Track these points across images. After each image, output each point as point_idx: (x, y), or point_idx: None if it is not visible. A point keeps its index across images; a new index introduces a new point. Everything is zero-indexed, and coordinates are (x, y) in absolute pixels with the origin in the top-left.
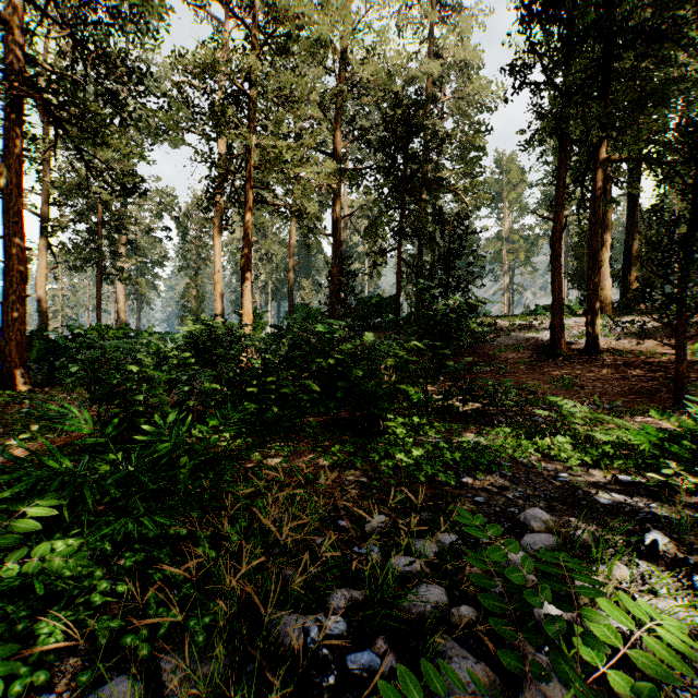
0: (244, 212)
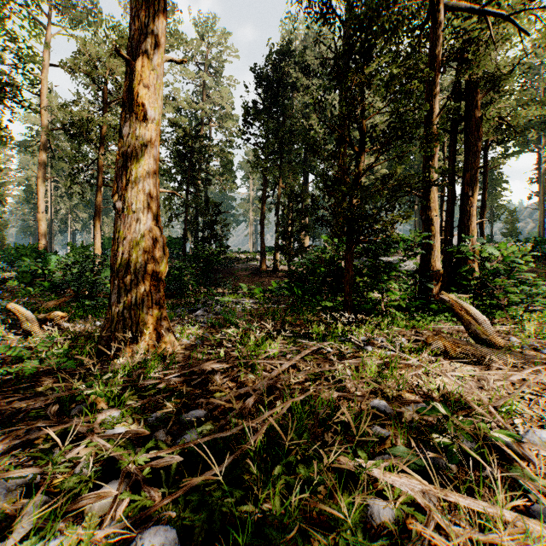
0: (96, 191)
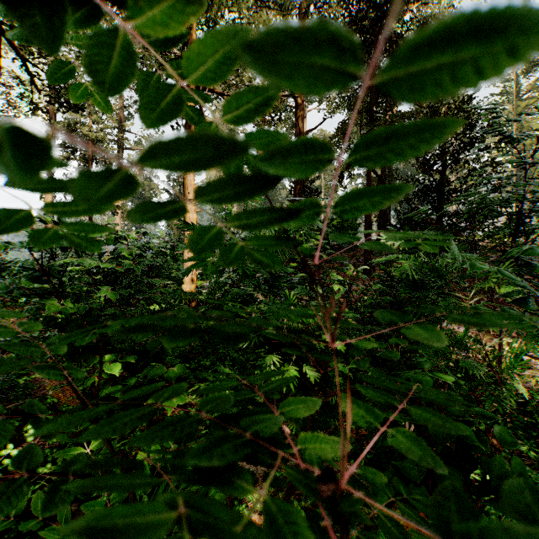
0: None
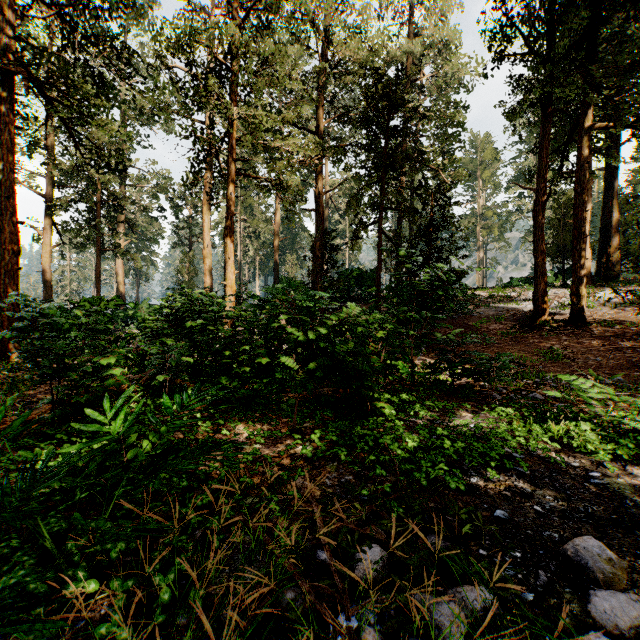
0: (228, 184)
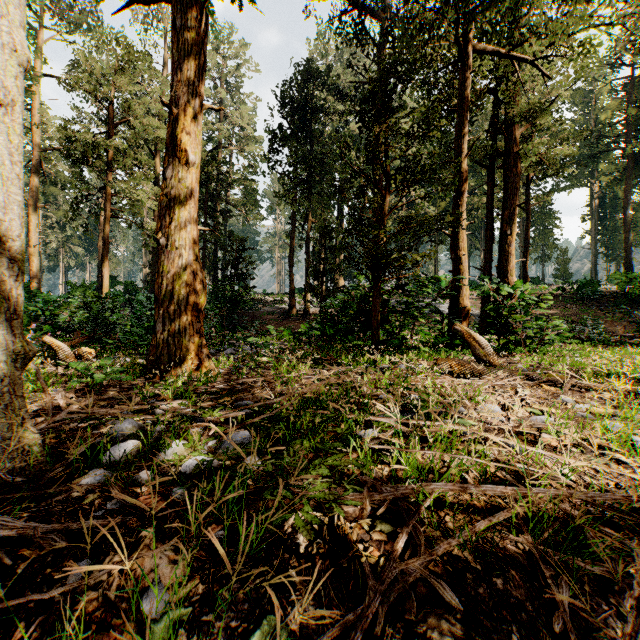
0: (105, 222)
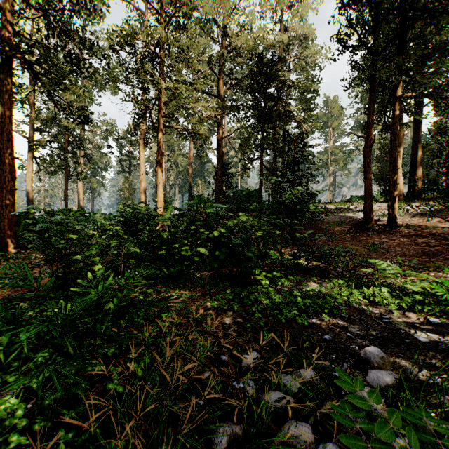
0: (158, 133)
